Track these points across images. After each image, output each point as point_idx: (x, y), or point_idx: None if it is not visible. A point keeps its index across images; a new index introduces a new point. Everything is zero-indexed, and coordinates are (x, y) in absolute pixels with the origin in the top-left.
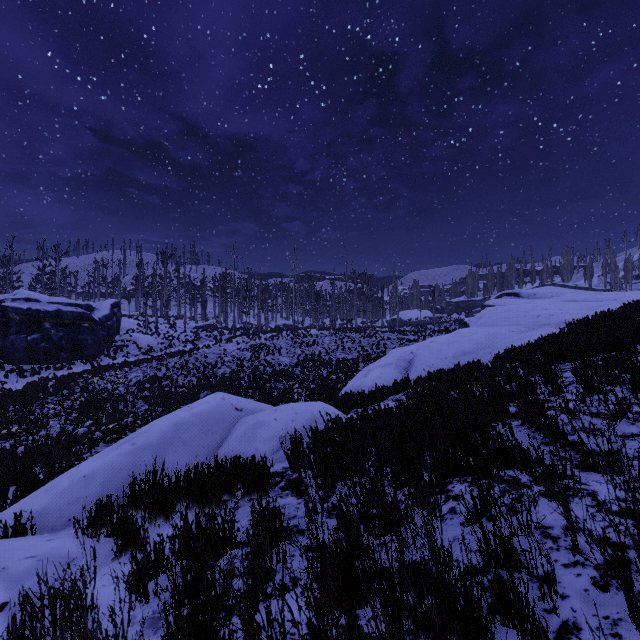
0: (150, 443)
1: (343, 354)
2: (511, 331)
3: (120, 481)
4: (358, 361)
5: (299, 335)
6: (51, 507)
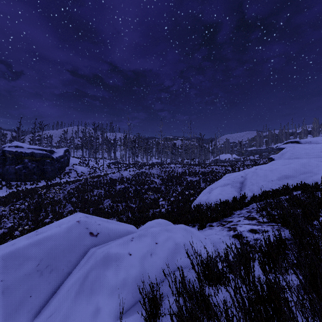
0: None
1: (190, 178)
2: (320, 161)
3: None
4: (200, 182)
5: (164, 167)
6: None
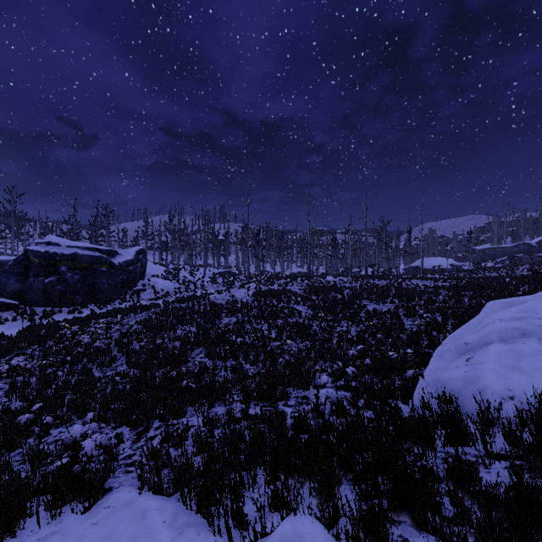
0: None
1: (371, 304)
2: None
3: None
4: (399, 315)
5: (315, 281)
6: None
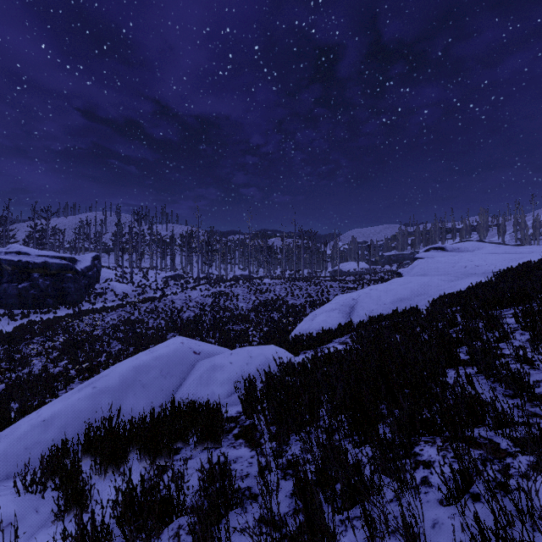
0: (110, 386)
1: (292, 300)
2: (442, 280)
3: (79, 425)
4: (305, 306)
5: (254, 284)
6: (8, 453)
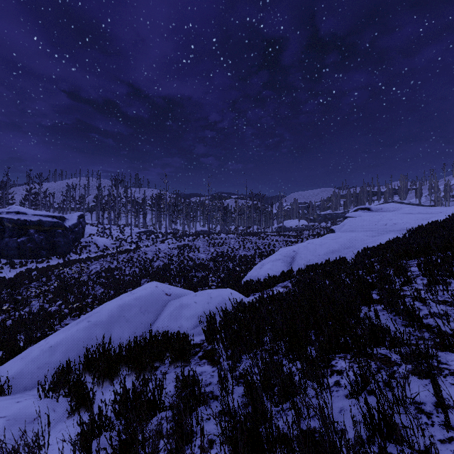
0: (101, 321)
1: (244, 252)
2: (366, 235)
3: (78, 350)
4: (255, 257)
5: (212, 238)
6: (25, 371)
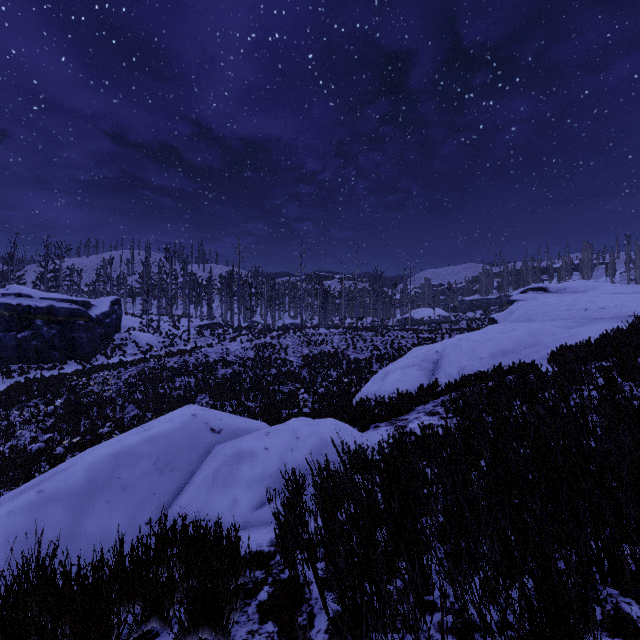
0: (68, 489)
1: (354, 354)
2: (558, 326)
3: None
4: (371, 361)
5: (307, 334)
6: None
